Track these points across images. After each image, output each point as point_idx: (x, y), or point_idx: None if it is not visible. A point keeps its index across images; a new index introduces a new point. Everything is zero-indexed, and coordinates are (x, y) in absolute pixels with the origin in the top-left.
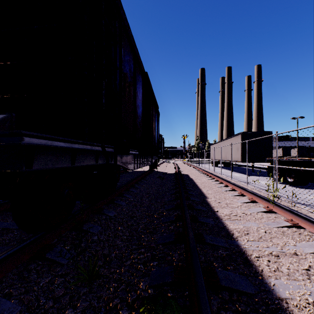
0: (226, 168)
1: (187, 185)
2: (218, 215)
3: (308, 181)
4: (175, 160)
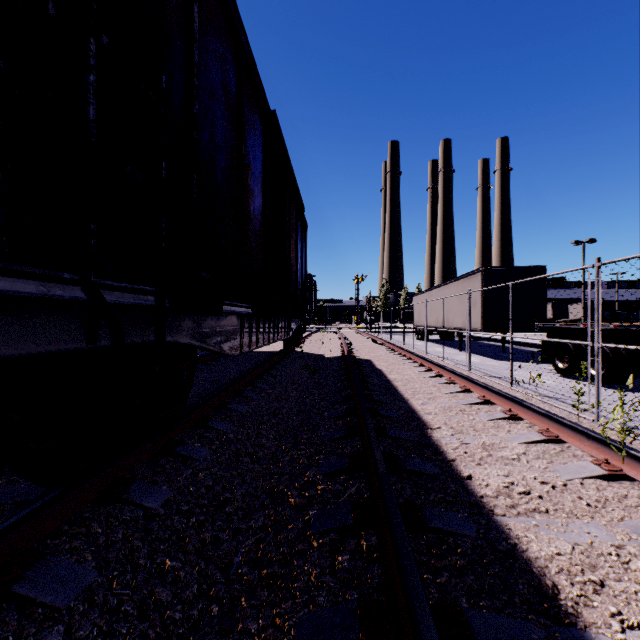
0: (446, 344)
1: (372, 390)
2: (476, 493)
3: (636, 374)
4: (339, 327)
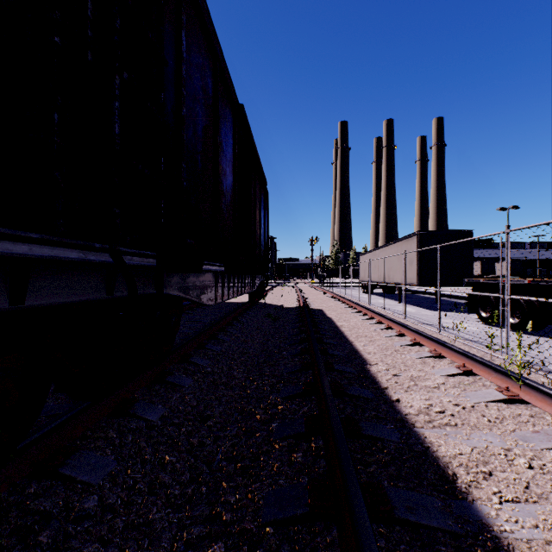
0: (388, 296)
1: (323, 334)
2: (402, 411)
3: (547, 322)
4: (296, 282)
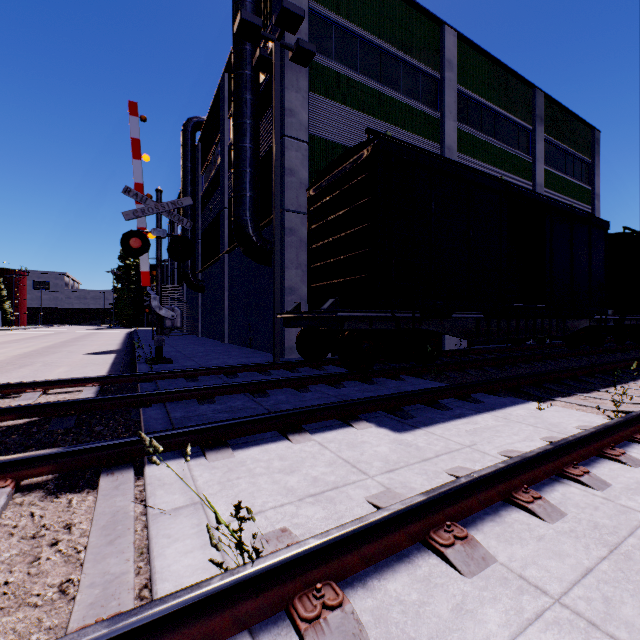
0: None
1: None
2: None
3: None
4: None
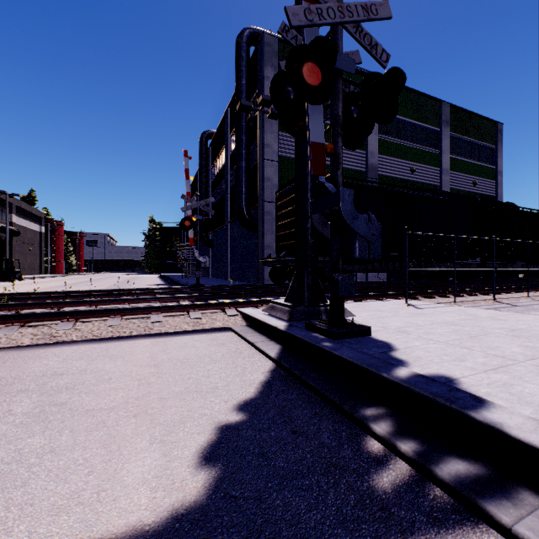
0: None
1: None
2: None
3: None
4: None
